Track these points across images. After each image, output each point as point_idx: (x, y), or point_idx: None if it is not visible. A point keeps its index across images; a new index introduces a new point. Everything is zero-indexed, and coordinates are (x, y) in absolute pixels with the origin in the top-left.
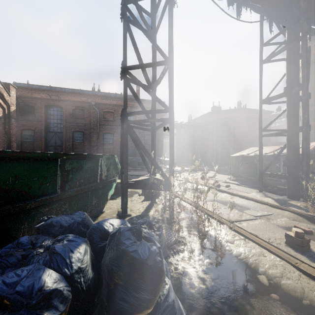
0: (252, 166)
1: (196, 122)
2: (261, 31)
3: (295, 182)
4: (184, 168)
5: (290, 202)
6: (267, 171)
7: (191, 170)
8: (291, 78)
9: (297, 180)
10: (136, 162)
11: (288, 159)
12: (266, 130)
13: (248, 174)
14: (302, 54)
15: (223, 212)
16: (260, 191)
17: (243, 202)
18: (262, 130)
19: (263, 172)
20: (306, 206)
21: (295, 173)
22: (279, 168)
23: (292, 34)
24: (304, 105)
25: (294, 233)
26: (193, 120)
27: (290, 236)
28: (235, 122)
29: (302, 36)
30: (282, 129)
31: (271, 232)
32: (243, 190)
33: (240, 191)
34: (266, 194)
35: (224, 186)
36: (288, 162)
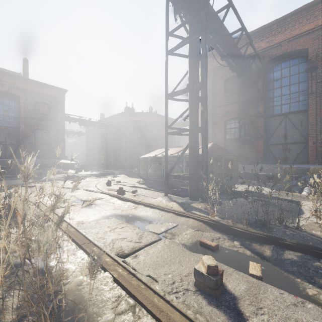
0: (159, 168)
1: (108, 121)
2: (166, 17)
3: (195, 183)
4: (92, 172)
5: (193, 205)
6: (173, 172)
7: (99, 174)
8: (192, 75)
9: (198, 180)
10: (17, 166)
11: (190, 159)
12: (171, 128)
13: (156, 177)
14: (202, 49)
15: (117, 236)
16: (166, 195)
17: (147, 212)
18: (167, 127)
19: (169, 174)
20: (208, 210)
21: (195, 173)
22: (182, 169)
23: (193, 30)
24: (204, 102)
25: (205, 267)
26: (106, 119)
27: (201, 273)
28: (147, 125)
29: (202, 30)
30: (185, 128)
31: (176, 263)
32: (150, 195)
33: (147, 196)
34: (171, 197)
35: (131, 192)
36: (190, 162)
